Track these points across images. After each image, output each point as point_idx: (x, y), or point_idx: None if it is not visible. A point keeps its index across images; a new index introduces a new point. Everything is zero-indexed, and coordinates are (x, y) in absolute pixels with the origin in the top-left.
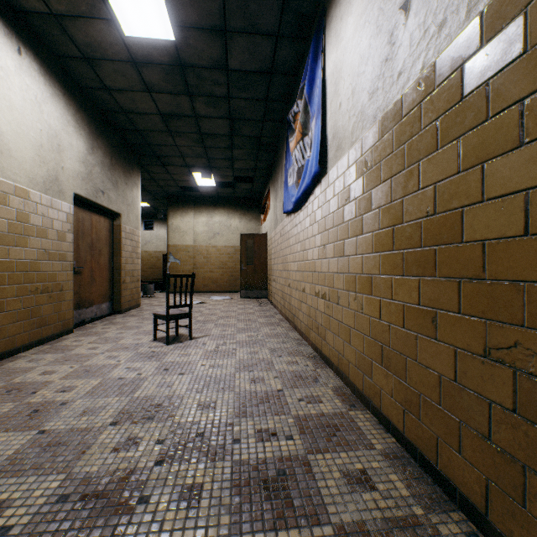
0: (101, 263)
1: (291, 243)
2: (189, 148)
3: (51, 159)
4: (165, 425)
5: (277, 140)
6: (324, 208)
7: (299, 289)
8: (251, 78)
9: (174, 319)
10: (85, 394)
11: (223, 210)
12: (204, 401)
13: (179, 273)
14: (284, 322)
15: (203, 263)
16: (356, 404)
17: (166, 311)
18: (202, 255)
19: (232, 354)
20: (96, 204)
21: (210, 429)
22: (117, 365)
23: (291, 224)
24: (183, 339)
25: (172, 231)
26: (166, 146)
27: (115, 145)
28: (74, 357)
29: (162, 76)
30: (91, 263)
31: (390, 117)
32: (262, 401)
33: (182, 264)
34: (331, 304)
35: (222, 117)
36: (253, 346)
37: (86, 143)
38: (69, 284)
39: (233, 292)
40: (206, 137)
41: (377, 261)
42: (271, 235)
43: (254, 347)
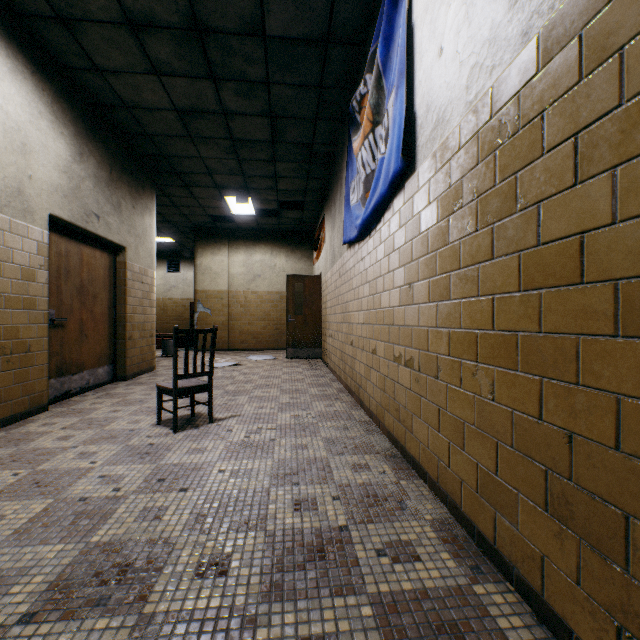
0: (97, 312)
1: (355, 285)
2: (218, 162)
3: (10, 163)
4: (124, 624)
5: (334, 149)
6: (409, 226)
7: (366, 349)
8: (298, 50)
9: (185, 394)
10: (8, 536)
11: (266, 246)
12: (209, 556)
13: (209, 326)
14: (345, 394)
15: (240, 313)
16: (481, 565)
17: (173, 383)
18: (239, 303)
19: (268, 449)
20: (88, 232)
21: (208, 636)
22: (87, 471)
23: (355, 258)
24: (200, 422)
25: (201, 272)
26: (188, 158)
27: (116, 154)
28: (28, 455)
29: (172, 48)
30: (81, 312)
31: (572, 13)
32: (312, 556)
33: (213, 315)
34: (422, 376)
35: (260, 114)
36: (301, 434)
37: (71, 146)
38: (41, 343)
39: (278, 350)
40: (240, 144)
41: (534, 306)
42: (326, 276)
43: (302, 437)
